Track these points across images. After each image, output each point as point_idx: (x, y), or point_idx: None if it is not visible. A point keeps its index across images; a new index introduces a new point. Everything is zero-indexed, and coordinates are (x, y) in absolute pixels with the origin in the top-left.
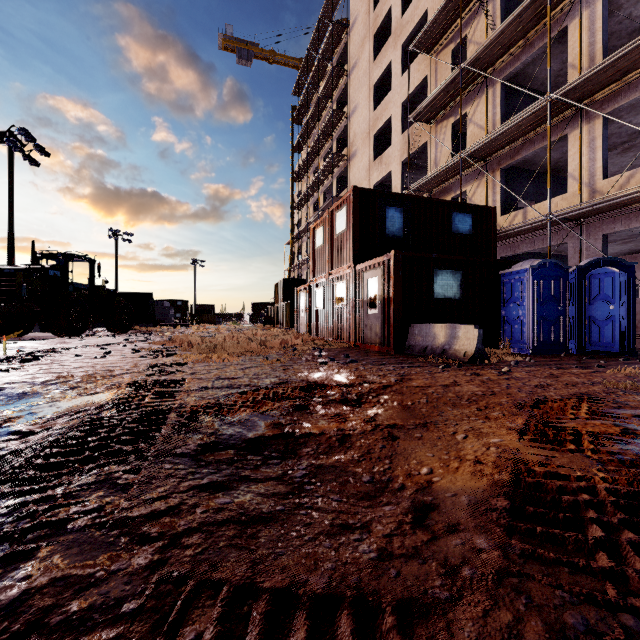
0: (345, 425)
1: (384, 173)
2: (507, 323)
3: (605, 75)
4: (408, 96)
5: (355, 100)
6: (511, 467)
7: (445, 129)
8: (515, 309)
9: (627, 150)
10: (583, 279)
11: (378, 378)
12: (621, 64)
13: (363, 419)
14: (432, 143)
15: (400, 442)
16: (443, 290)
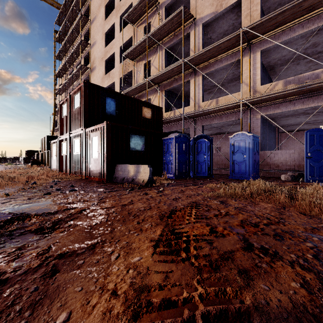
0: (11, 265)
1: (111, 82)
2: (166, 163)
3: (203, 57)
4: (122, 43)
5: (95, 38)
6: (137, 299)
7: (141, 65)
8: (169, 157)
9: (210, 93)
10: (195, 143)
11: (81, 203)
12: (208, 54)
13: (37, 252)
14: (135, 71)
15: (57, 277)
16: (135, 146)
